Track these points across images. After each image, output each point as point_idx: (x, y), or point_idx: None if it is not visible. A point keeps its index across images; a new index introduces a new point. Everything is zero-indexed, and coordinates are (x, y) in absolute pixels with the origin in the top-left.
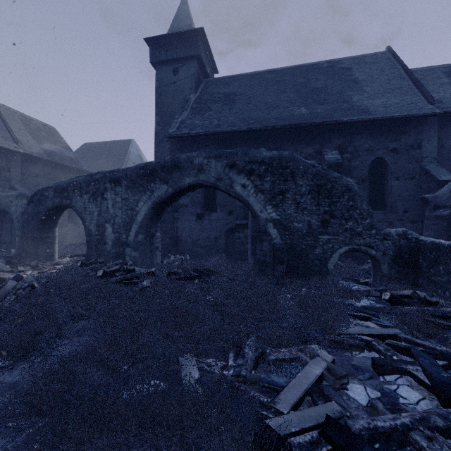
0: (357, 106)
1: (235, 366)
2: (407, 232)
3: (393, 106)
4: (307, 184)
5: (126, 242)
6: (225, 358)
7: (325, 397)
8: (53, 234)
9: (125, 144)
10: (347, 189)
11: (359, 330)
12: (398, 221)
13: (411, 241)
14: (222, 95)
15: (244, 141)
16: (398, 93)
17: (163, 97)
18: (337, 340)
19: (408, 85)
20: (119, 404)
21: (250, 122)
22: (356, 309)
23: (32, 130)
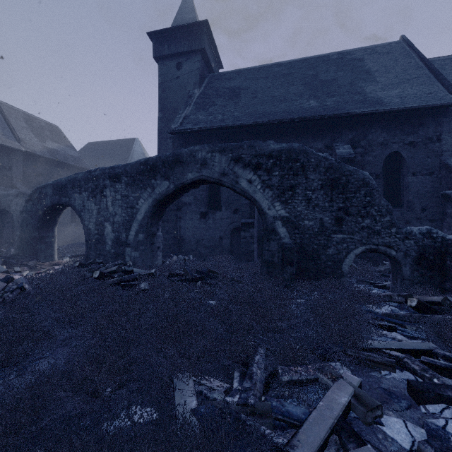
0: (371, 98)
1: (241, 390)
2: (432, 230)
3: (410, 96)
4: (319, 178)
5: (126, 242)
6: (229, 377)
7: (357, 438)
8: (53, 233)
9: (129, 143)
10: (363, 183)
11: (386, 344)
12: (415, 220)
13: (436, 240)
14: (227, 89)
15: (250, 137)
16: (415, 83)
17: (167, 93)
18: (362, 356)
19: (425, 75)
20: (90, 449)
21: (256, 117)
22: (378, 316)
23: (34, 128)
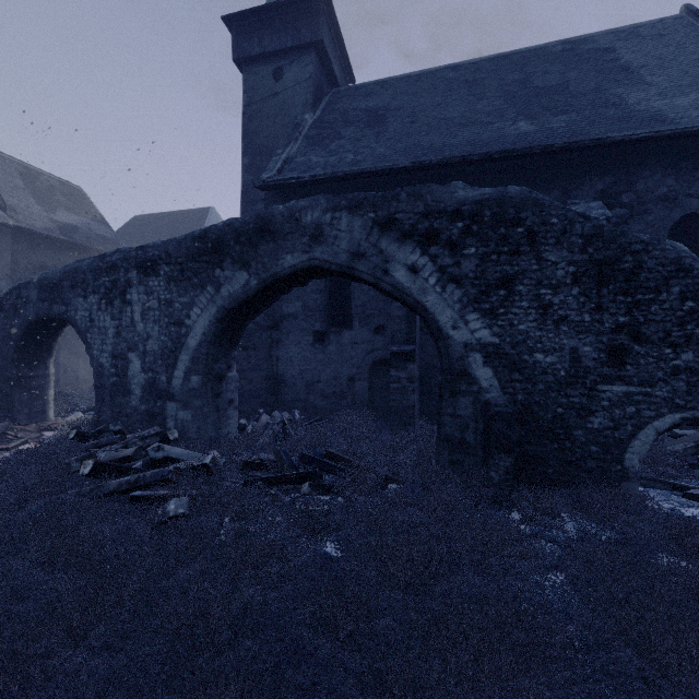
0: (639, 112)
1: None
2: None
3: None
4: (570, 260)
5: (167, 391)
6: None
7: None
8: (45, 371)
9: (200, 216)
10: (678, 269)
11: None
12: None
13: None
14: (362, 112)
15: None
16: None
17: (257, 122)
18: None
19: None
20: None
21: (417, 154)
22: None
23: (38, 189)
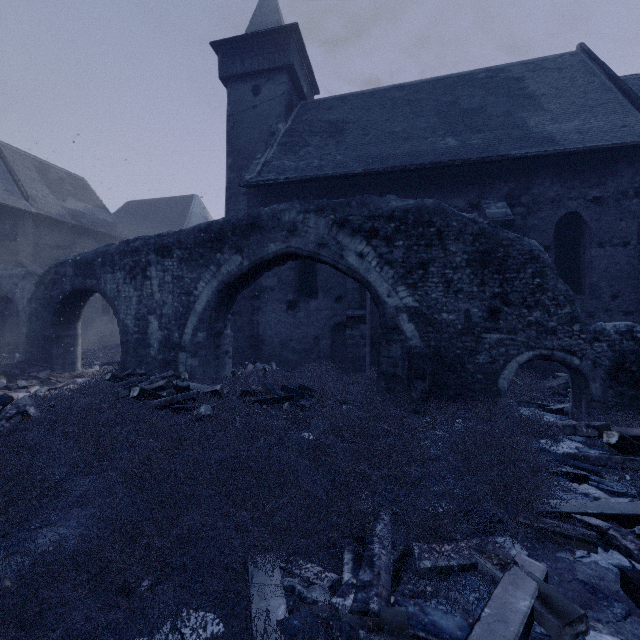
0: (536, 133)
1: (357, 586)
2: (635, 328)
3: (594, 131)
4: (464, 250)
5: (179, 344)
6: (336, 561)
7: None
8: (75, 331)
9: (185, 202)
10: (530, 257)
11: (577, 505)
12: (603, 312)
13: None
14: (325, 123)
15: (360, 191)
16: (601, 111)
17: (239, 129)
18: (543, 525)
19: (616, 99)
20: None
21: (368, 162)
22: (558, 458)
23: (50, 181)
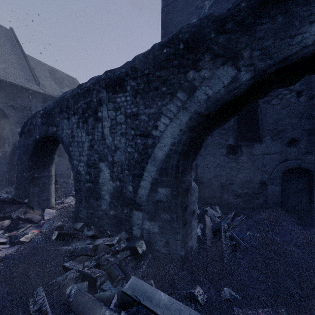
0: None
1: None
2: None
3: None
4: None
5: (133, 200)
6: None
7: None
8: (49, 172)
9: None
10: None
11: None
12: None
13: None
14: None
15: None
16: None
17: (170, 15)
18: None
19: None
20: None
21: None
22: None
23: (56, 78)
